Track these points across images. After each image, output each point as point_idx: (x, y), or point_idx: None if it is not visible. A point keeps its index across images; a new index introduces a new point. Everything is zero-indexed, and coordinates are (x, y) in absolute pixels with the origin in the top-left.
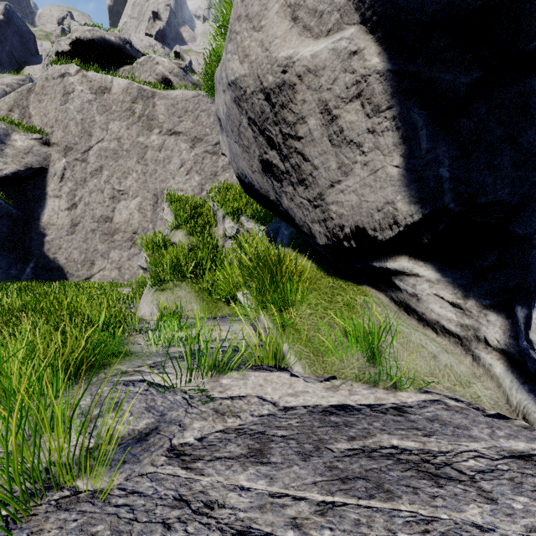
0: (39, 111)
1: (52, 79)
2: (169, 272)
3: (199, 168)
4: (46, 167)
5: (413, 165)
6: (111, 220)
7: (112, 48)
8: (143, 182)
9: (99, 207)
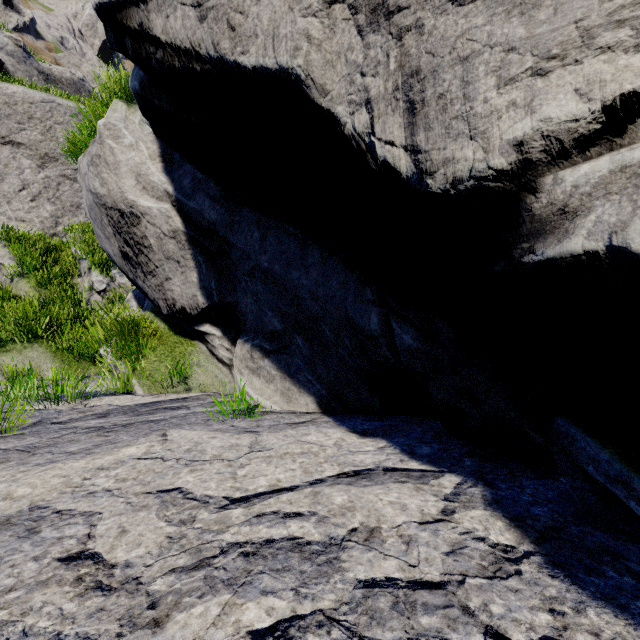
0: None
1: None
2: (14, 331)
3: (53, 195)
4: None
5: (202, 279)
6: None
7: None
8: None
9: None
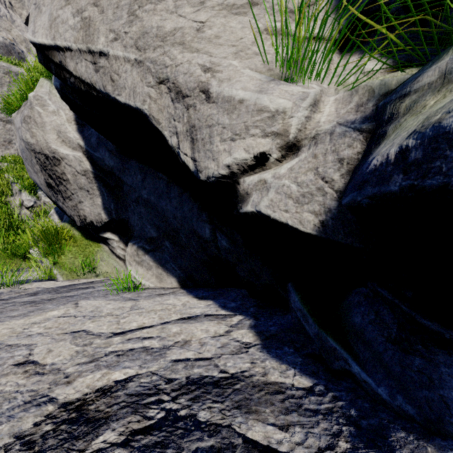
0: None
1: None
2: None
3: None
4: None
5: (105, 203)
6: None
7: None
8: None
9: None
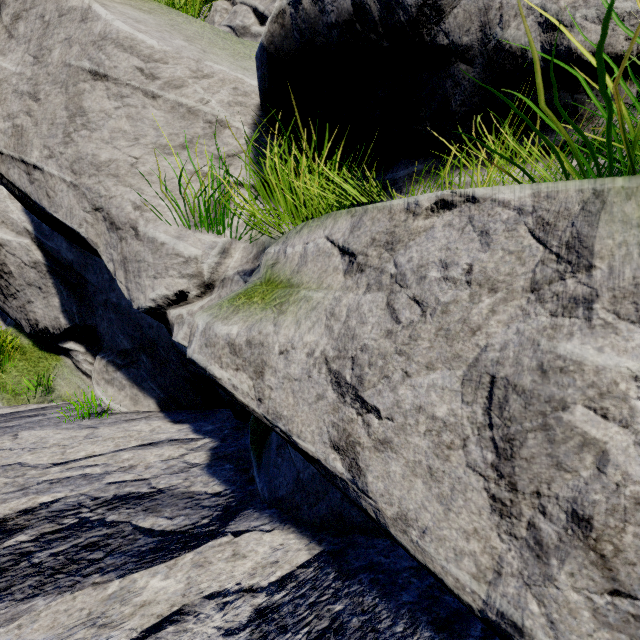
0: None
1: None
2: None
3: None
4: None
5: (64, 304)
6: None
7: None
8: None
9: None
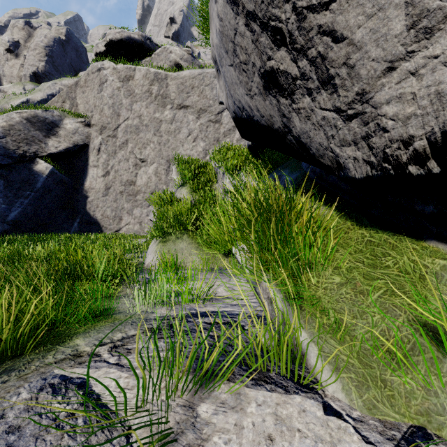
0: (83, 100)
1: (91, 73)
2: (172, 225)
3: (204, 136)
4: (88, 143)
5: None
6: (134, 184)
7: (136, 44)
8: (158, 151)
9: (125, 173)
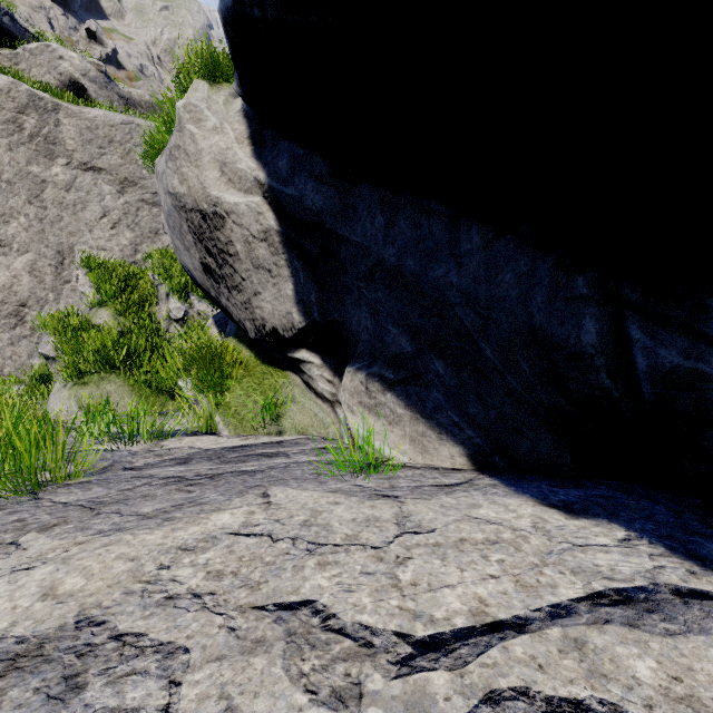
0: None
1: None
2: (93, 362)
3: (132, 222)
4: None
5: (299, 291)
6: None
7: None
8: (39, 233)
9: None
